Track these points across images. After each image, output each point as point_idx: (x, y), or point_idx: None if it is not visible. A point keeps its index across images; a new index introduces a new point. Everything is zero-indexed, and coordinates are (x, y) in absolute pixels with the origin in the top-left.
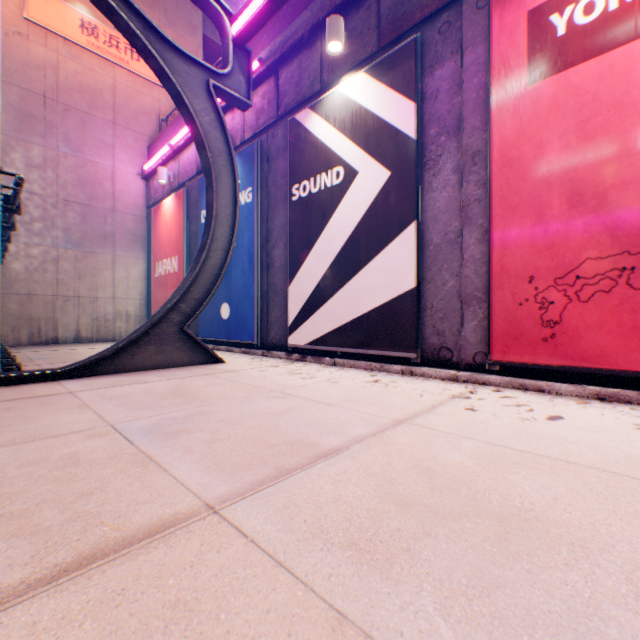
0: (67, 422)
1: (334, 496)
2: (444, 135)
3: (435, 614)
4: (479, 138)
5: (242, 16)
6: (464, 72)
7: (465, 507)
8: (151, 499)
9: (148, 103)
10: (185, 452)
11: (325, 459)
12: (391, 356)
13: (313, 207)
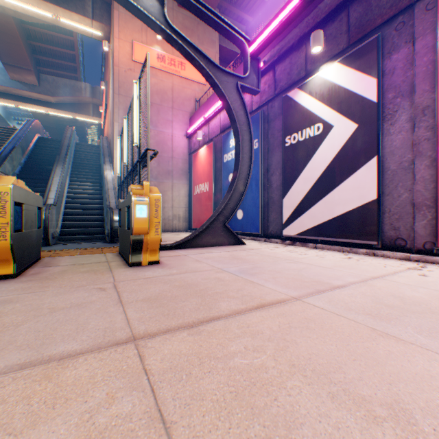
0: (199, 266)
1: (351, 300)
2: (399, 97)
3: (414, 333)
4: (428, 97)
5: (255, 41)
6: (415, 54)
7: (424, 310)
8: (267, 293)
9: (189, 93)
10: (265, 280)
11: (338, 288)
12: (357, 243)
13: (300, 149)
